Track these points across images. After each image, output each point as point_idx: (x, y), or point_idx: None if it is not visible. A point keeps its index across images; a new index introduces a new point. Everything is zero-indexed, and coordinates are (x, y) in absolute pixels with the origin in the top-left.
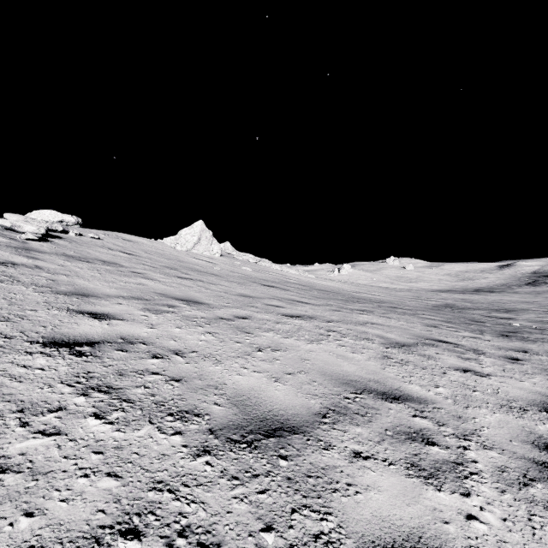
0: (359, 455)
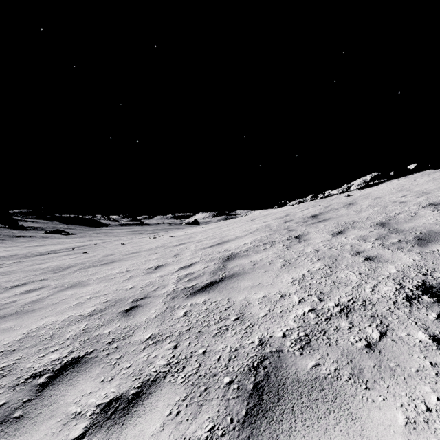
0: None
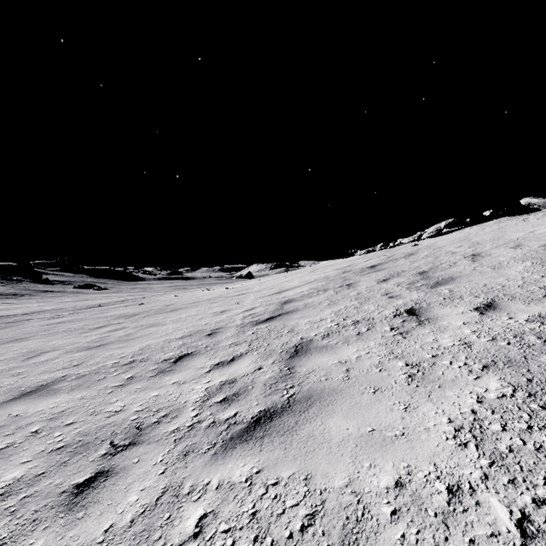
0: (259, 369)
